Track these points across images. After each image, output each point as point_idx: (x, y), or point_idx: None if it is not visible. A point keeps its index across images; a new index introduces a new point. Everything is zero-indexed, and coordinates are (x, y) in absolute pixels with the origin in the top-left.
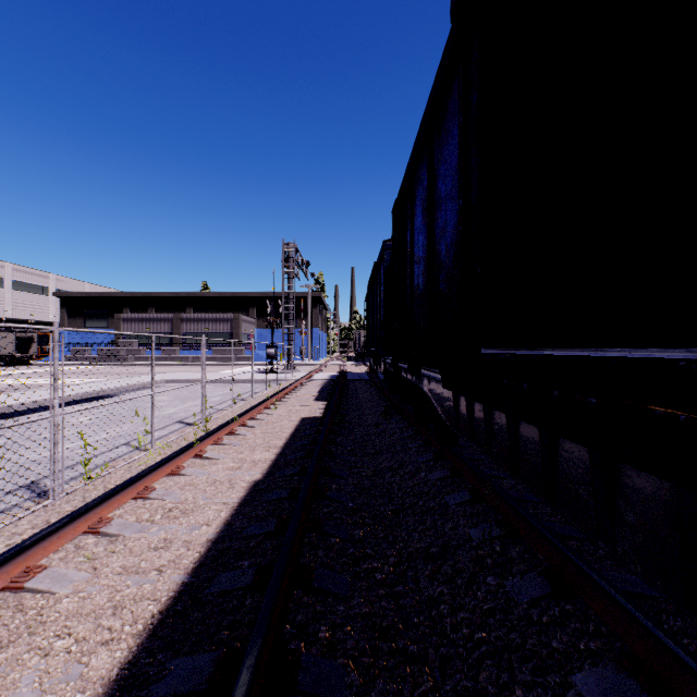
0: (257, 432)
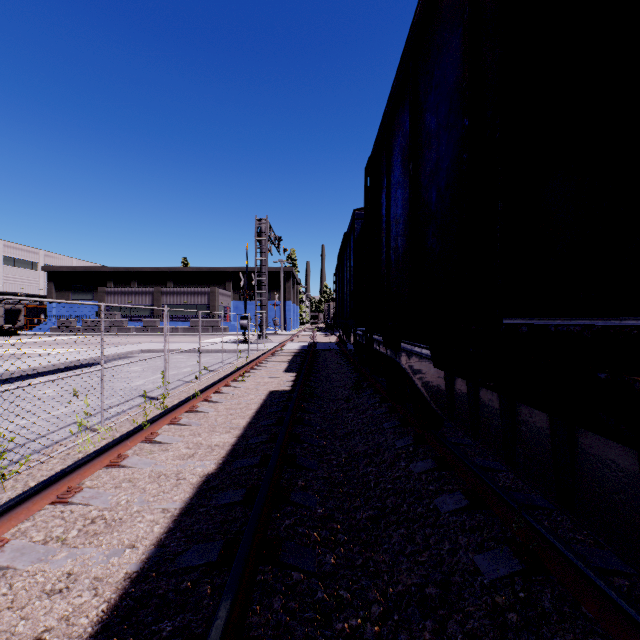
0: (220, 409)
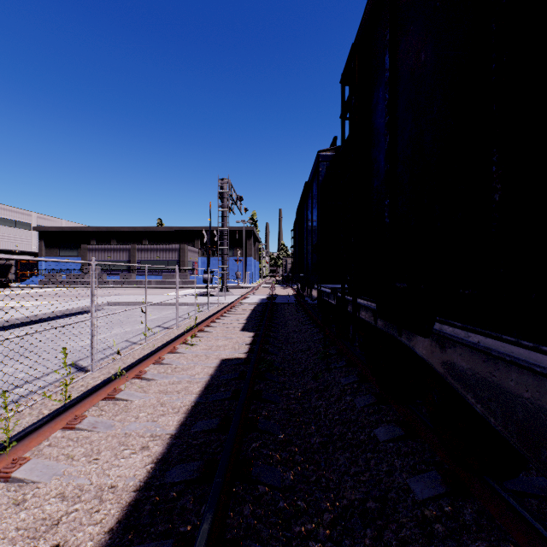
0: (151, 393)
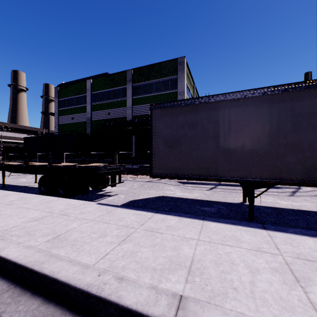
0: None
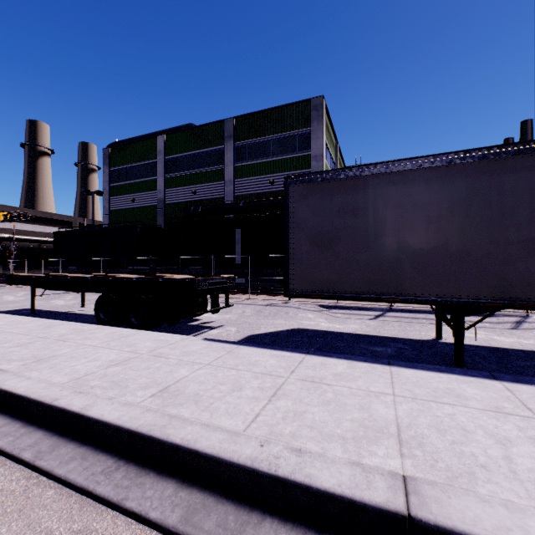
0: None
